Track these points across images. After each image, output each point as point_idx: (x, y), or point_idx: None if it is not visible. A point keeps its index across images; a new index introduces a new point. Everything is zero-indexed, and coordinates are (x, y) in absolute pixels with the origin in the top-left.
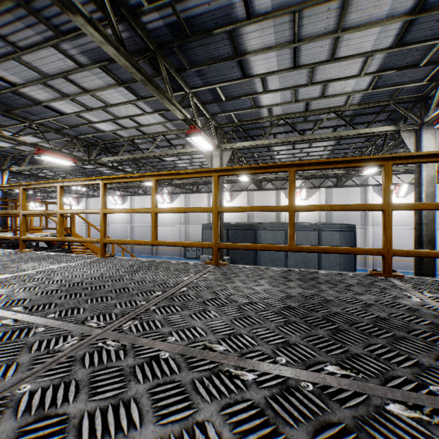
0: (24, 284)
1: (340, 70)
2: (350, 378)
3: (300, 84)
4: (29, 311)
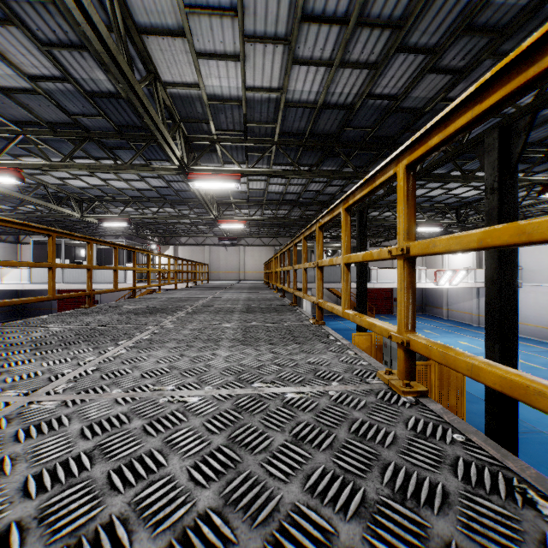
0: (17, 366)
1: None
2: (182, 312)
3: None
4: (130, 338)
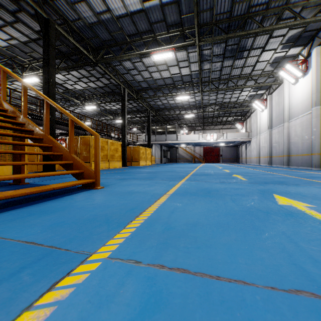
0: None
1: (32, 92)
2: None
3: (20, 89)
4: None
